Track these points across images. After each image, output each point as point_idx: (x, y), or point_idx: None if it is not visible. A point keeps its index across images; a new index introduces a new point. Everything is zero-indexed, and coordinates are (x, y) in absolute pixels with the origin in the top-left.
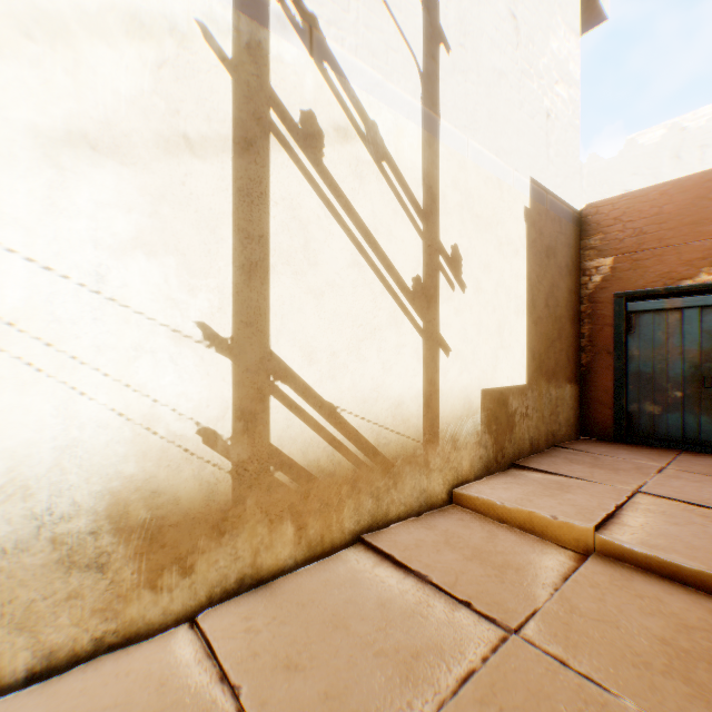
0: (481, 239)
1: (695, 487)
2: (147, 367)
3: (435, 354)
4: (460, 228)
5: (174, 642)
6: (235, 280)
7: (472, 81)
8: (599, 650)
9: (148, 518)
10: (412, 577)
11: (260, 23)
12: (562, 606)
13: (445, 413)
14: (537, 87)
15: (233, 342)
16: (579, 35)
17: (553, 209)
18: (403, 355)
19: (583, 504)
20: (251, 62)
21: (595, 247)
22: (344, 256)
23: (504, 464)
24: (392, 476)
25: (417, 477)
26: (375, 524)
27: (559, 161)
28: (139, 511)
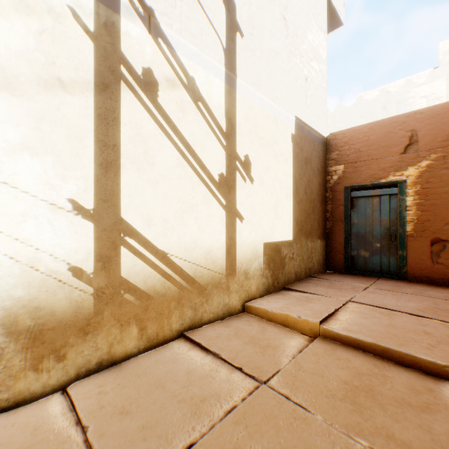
0: (263, 152)
1: (382, 297)
2: (32, 227)
3: (233, 221)
4: (250, 145)
5: (49, 403)
6: (96, 173)
7: (257, 56)
8: (309, 389)
9: (33, 325)
10: (210, 356)
11: (114, 11)
12: (294, 367)
13: (240, 257)
14: (300, 62)
15: (94, 212)
16: (326, 33)
17: (309, 135)
18: (212, 221)
19: (317, 309)
20: (108, 35)
21: (335, 159)
22: (172, 159)
23: (278, 288)
24: (205, 296)
25: (222, 296)
26: (193, 325)
27: (313, 107)
28: (26, 320)
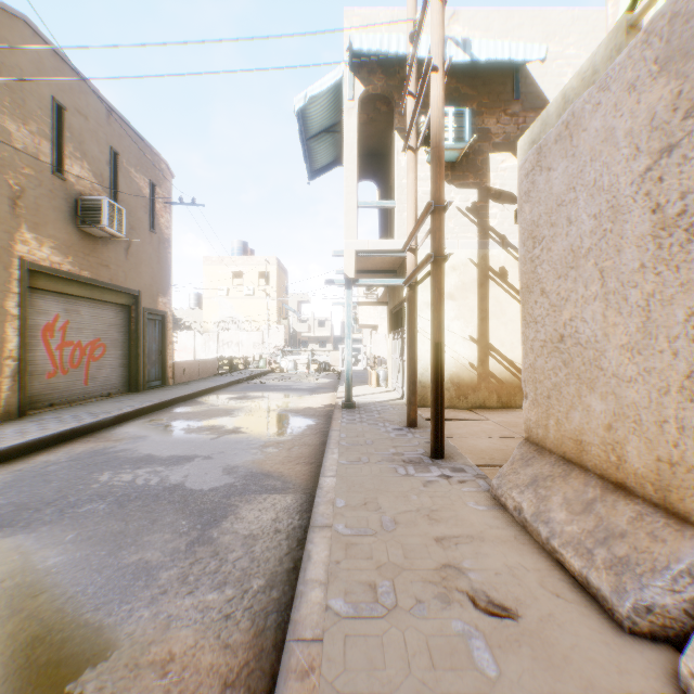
0: None
1: None
2: (457, 347)
3: None
4: None
5: (464, 410)
6: (478, 323)
7: None
8: None
9: (457, 382)
10: None
11: (486, 248)
12: None
13: None
14: None
15: (477, 340)
16: None
17: None
18: None
19: None
20: (483, 261)
21: None
22: (516, 310)
23: None
24: None
25: None
26: None
27: None
28: (455, 380)
